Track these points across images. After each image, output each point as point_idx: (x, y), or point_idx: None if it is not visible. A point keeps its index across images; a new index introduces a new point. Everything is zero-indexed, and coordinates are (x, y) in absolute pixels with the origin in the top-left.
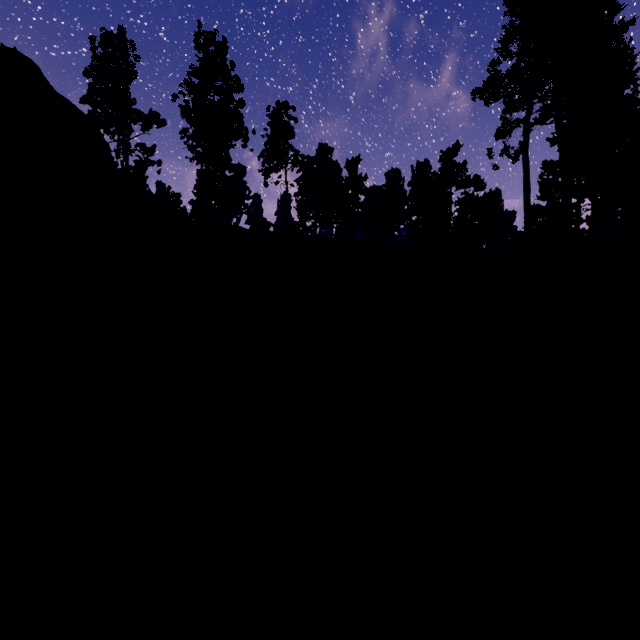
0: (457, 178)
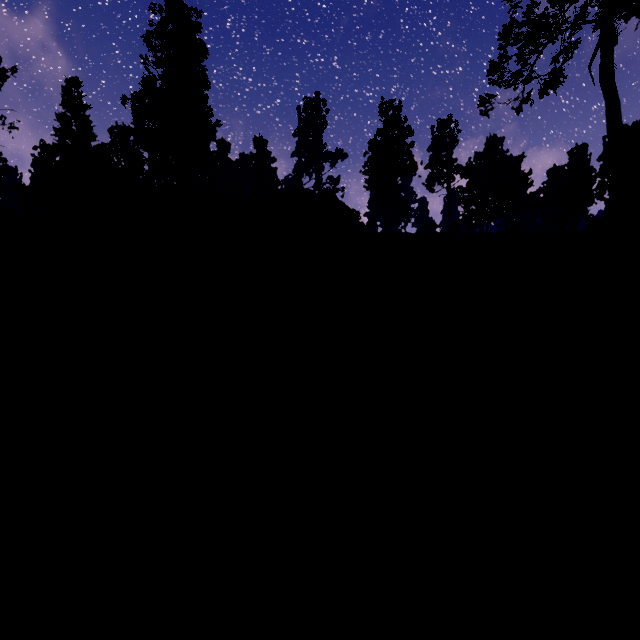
0: None
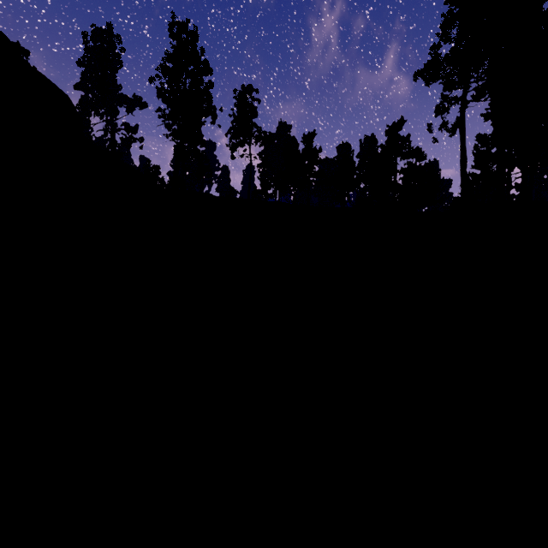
0: (401, 150)
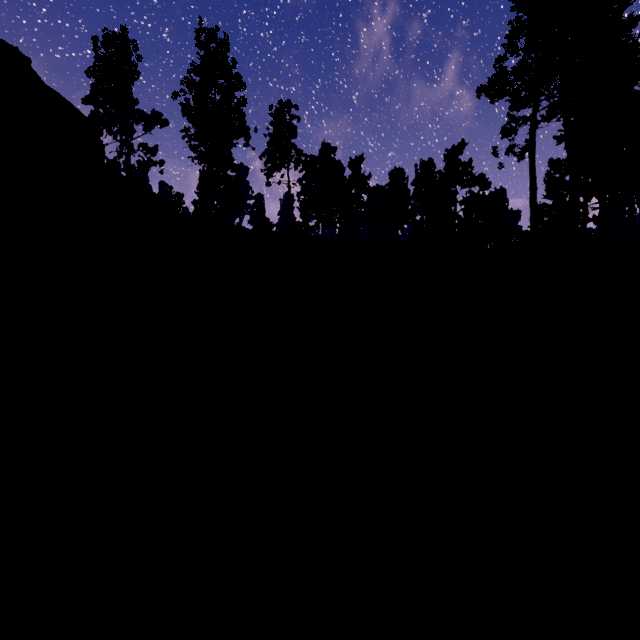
0: (462, 177)
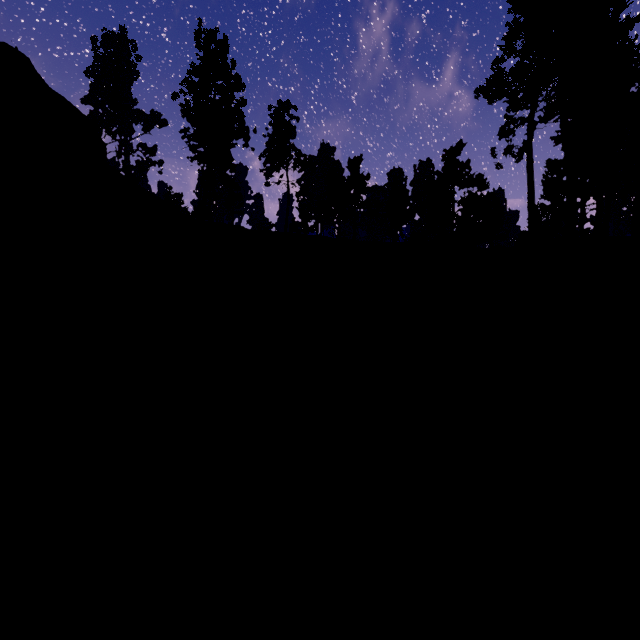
0: (460, 177)
